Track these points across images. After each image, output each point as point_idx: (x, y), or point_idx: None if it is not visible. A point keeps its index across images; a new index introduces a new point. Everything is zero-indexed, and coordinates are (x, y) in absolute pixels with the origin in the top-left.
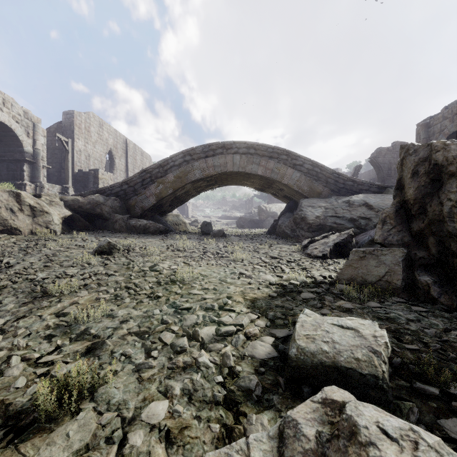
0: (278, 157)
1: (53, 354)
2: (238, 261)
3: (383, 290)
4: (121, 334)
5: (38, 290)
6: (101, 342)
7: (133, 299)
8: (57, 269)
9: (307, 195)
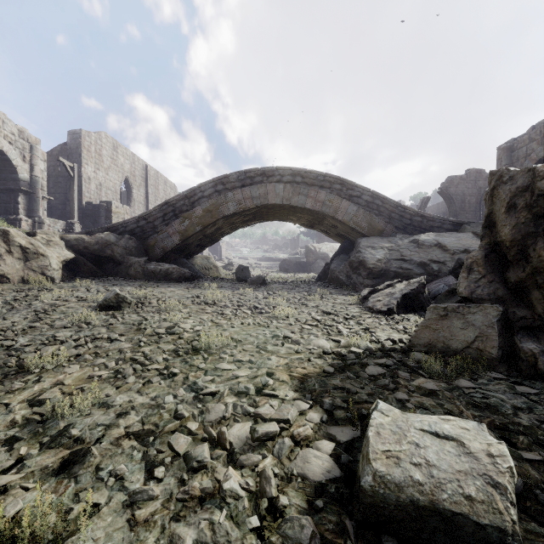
0: (331, 187)
1: (11, 472)
2: (282, 319)
3: (472, 361)
4: (116, 436)
5: (12, 363)
6: (85, 450)
7: (140, 377)
8: (45, 331)
9: (366, 233)
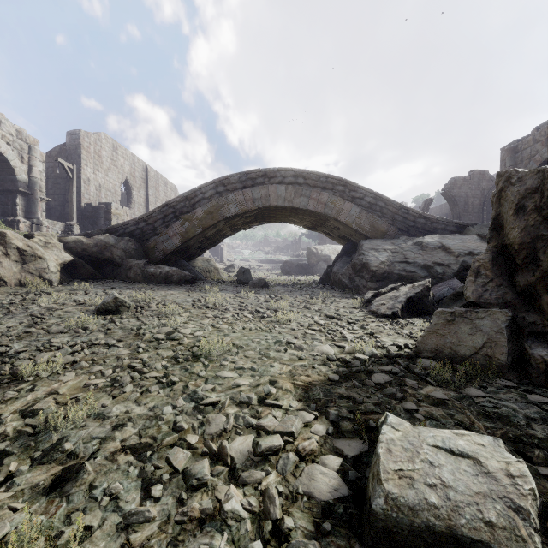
0: (333, 188)
1: None
2: (285, 323)
3: (481, 368)
4: (111, 450)
5: (5, 371)
6: (78, 466)
7: (138, 386)
8: (41, 337)
9: (369, 235)
